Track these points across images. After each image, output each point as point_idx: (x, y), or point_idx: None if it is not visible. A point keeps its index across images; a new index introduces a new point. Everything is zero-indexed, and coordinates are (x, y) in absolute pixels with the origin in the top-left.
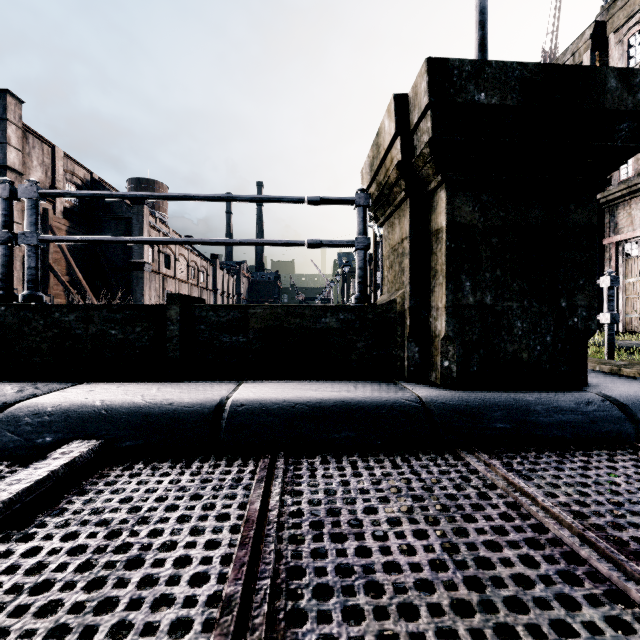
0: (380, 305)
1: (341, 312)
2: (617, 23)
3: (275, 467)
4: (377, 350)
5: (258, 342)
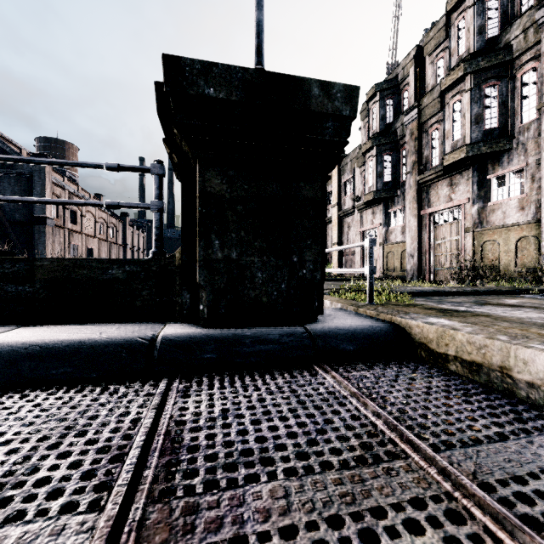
0: (163, 259)
1: (127, 265)
2: (430, 49)
3: None
4: (161, 297)
5: (45, 291)
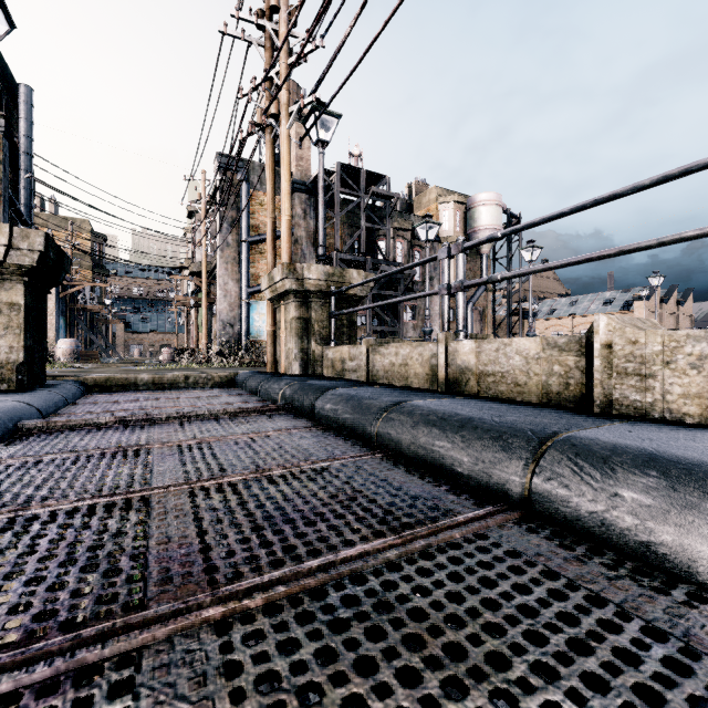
0: None
1: None
2: None
3: (71, 413)
4: None
5: None
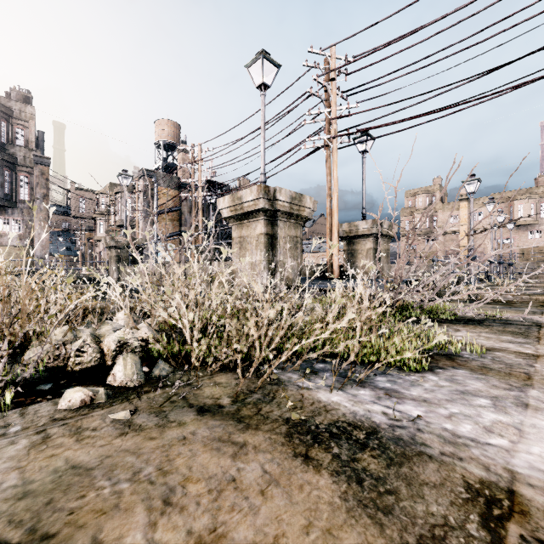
0: None
1: None
2: None
3: None
4: None
5: None
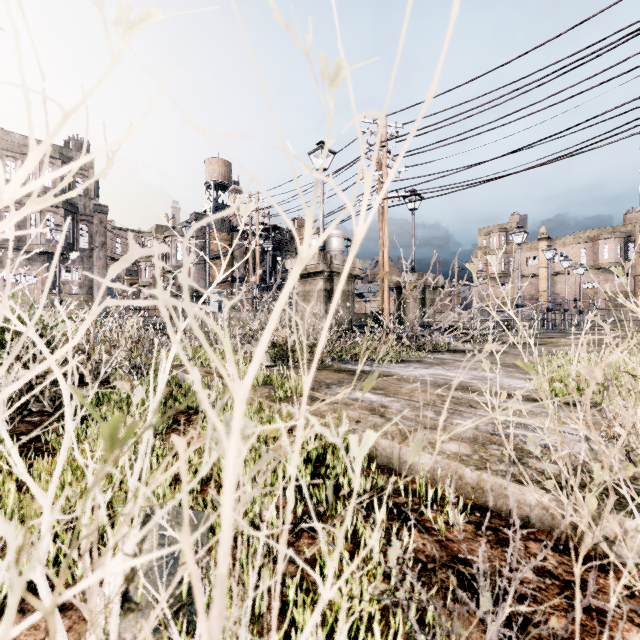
0: None
1: None
2: (1, 145)
3: None
4: None
5: None
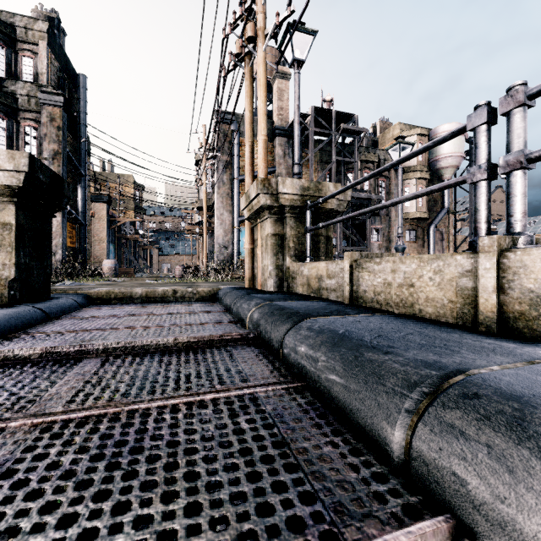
0: None
1: None
2: None
3: (32, 333)
4: None
5: None
